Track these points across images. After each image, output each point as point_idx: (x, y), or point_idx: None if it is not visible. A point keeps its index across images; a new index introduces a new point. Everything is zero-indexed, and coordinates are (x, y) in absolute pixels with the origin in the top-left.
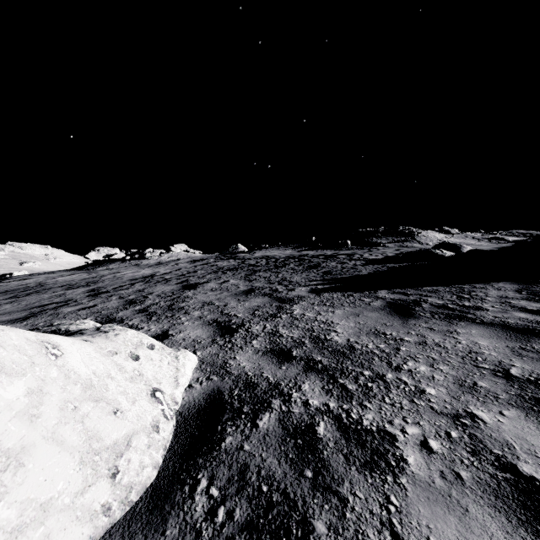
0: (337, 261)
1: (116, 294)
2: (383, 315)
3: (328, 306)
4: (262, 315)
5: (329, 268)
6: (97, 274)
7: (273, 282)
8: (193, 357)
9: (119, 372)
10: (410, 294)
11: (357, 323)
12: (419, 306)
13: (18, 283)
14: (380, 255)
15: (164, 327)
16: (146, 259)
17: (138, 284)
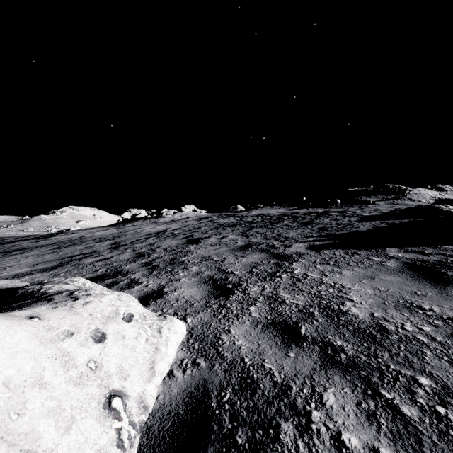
0: (330, 217)
1: (131, 247)
2: (406, 279)
3: (332, 265)
4: (260, 274)
5: (324, 225)
6: (123, 230)
7: (269, 237)
8: (180, 328)
9: (61, 369)
10: (429, 254)
11: (375, 289)
12: (451, 269)
13: (67, 236)
14: (374, 211)
15: (161, 283)
16: (162, 217)
17: (151, 238)
